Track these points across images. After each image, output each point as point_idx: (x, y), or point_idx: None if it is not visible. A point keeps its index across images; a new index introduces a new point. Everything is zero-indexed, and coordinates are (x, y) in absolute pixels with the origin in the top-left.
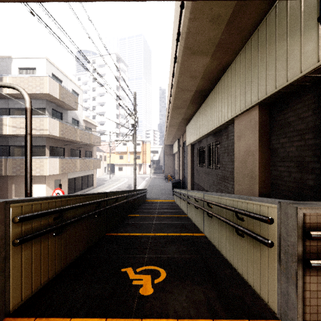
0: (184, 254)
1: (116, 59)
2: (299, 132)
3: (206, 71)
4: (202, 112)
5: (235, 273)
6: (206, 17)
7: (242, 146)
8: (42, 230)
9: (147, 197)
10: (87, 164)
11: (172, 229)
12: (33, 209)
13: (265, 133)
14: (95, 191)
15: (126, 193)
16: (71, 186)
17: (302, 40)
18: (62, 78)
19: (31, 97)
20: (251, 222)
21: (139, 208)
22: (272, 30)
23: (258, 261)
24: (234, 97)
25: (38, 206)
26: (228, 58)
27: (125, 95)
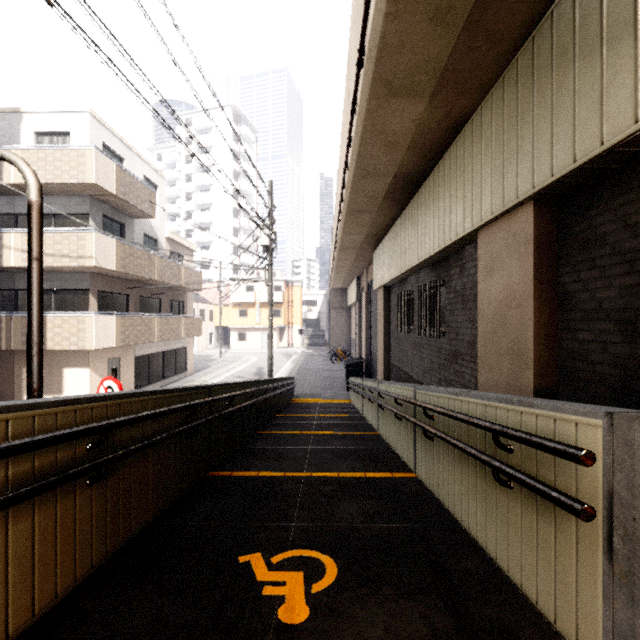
0: (375, 520)
1: (232, 117)
2: (627, 256)
3: (419, 132)
4: (409, 219)
5: (492, 567)
6: (423, 11)
7: (496, 289)
8: (58, 474)
9: (295, 395)
10: (173, 327)
11: (348, 463)
12: (36, 428)
13: (547, 260)
14: (191, 381)
15: (252, 387)
16: (143, 371)
17: (638, 51)
18: (123, 153)
19: (60, 190)
20: (530, 456)
21: (278, 418)
22: (565, 35)
23: (550, 546)
24: (479, 185)
25: (50, 419)
26: (467, 103)
27: (251, 189)
